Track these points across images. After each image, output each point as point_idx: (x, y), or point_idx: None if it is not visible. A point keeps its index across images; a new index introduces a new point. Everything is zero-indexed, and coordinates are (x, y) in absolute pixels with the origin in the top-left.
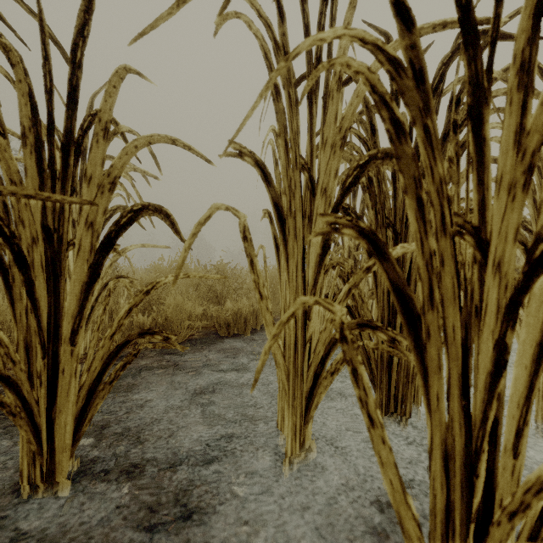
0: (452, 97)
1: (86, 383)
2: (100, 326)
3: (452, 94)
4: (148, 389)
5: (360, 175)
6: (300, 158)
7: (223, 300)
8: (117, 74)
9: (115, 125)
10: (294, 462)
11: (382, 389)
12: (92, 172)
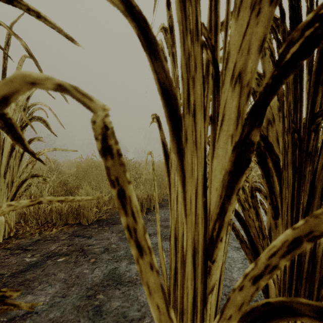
0: None
1: None
2: None
3: None
4: (46, 284)
5: (322, 32)
6: (202, 26)
7: None
8: None
9: None
10: None
11: None
12: None
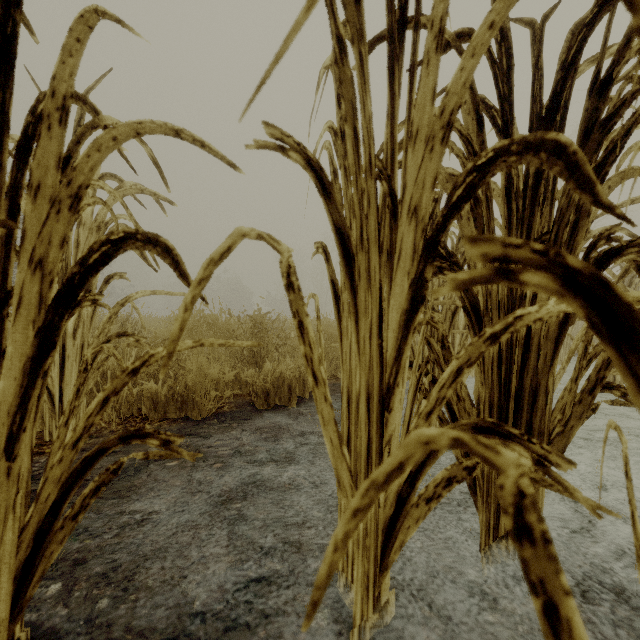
0: (596, 76)
1: (33, 520)
2: (70, 417)
3: (596, 71)
4: (156, 492)
5: (478, 182)
6: (377, 159)
7: (261, 360)
8: (82, 20)
9: (94, 115)
10: (366, 631)
11: (489, 504)
12: (40, 178)
